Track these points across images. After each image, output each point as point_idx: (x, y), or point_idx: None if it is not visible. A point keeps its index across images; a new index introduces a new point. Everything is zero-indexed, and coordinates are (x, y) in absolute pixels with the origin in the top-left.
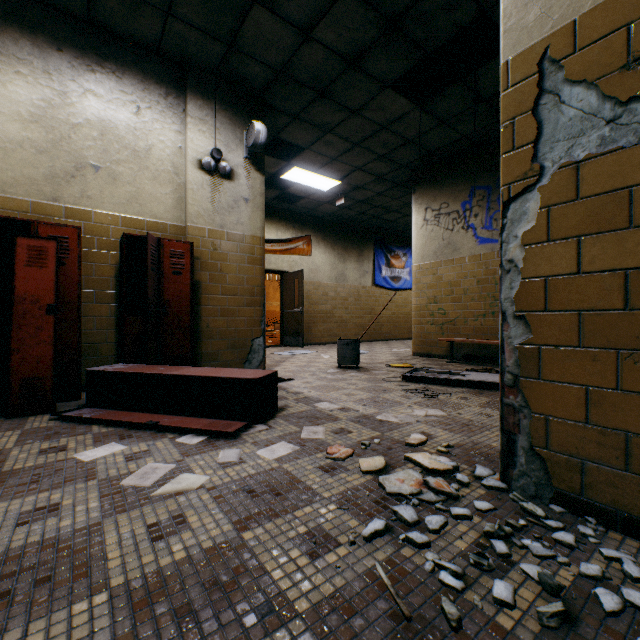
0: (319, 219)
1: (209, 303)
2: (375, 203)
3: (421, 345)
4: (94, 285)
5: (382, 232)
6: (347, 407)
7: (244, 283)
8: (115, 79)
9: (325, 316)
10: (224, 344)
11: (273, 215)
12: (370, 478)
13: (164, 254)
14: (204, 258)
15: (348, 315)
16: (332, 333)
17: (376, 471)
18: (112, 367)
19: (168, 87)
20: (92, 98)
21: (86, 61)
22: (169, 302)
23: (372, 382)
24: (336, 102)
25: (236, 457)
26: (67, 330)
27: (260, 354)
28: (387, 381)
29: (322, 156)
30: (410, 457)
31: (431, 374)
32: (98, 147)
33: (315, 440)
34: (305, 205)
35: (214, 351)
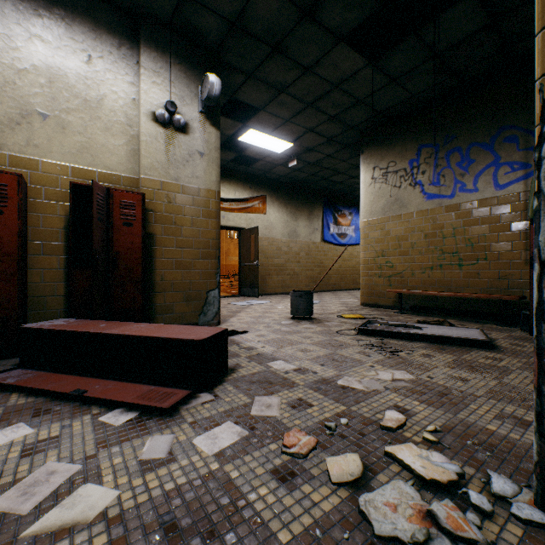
0: (273, 181)
1: (163, 255)
2: (325, 165)
3: (369, 296)
4: (41, 236)
5: (330, 193)
6: (304, 367)
7: (199, 236)
8: (64, 26)
9: (279, 269)
10: (179, 296)
11: (231, 176)
12: (345, 496)
13: (114, 205)
14: (158, 210)
15: (299, 268)
16: (285, 284)
17: (352, 482)
18: (50, 323)
19: (121, 38)
20: (39, 44)
21: (32, 5)
22: (119, 254)
23: (327, 335)
24: (290, 58)
25: (165, 450)
26: (5, 283)
27: (215, 306)
28: (342, 334)
29: (276, 117)
30: (393, 454)
31: (386, 327)
32: (46, 94)
33: (268, 419)
34: (260, 167)
35: (168, 303)
